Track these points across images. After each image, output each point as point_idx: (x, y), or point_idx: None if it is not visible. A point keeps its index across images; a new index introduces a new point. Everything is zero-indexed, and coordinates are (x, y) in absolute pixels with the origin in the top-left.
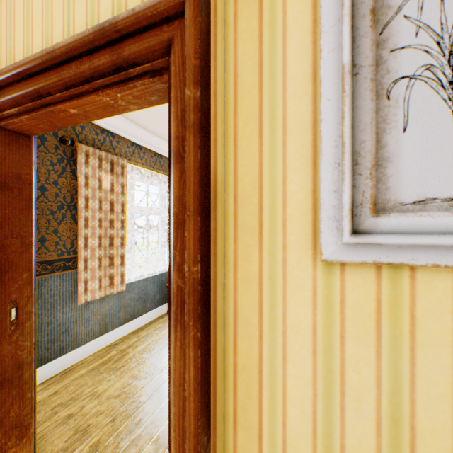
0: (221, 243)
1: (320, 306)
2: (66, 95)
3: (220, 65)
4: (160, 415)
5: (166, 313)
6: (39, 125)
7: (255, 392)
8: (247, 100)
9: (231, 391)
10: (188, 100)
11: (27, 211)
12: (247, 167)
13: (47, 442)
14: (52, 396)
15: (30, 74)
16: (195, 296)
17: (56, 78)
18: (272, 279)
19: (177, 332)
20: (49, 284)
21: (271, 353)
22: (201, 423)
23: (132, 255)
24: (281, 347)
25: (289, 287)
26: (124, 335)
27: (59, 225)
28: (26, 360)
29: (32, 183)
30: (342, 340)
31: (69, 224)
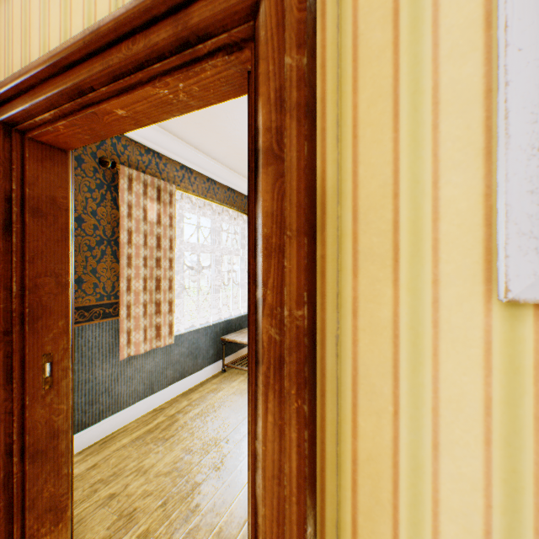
0: (332, 277)
1: (498, 372)
2: (112, 90)
3: (331, 23)
4: (221, 500)
5: (221, 371)
6: (78, 135)
7: (387, 494)
8: (373, 69)
9: (348, 489)
10: (289, 71)
11: (63, 243)
12: (373, 166)
13: (85, 527)
14: (90, 470)
15: (68, 65)
16: (300, 353)
17: (101, 67)
18: (415, 330)
19: (268, 402)
20: (86, 334)
21: (413, 439)
22: (307, 535)
23: (181, 301)
24: (429, 431)
25: (444, 342)
26: (172, 398)
27: (98, 264)
28: (62, 427)
29: (68, 209)
30: (537, 425)
31: (109, 262)
